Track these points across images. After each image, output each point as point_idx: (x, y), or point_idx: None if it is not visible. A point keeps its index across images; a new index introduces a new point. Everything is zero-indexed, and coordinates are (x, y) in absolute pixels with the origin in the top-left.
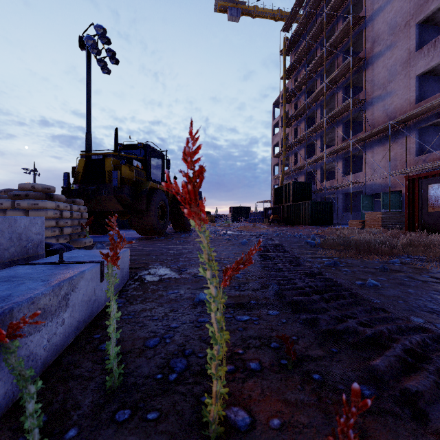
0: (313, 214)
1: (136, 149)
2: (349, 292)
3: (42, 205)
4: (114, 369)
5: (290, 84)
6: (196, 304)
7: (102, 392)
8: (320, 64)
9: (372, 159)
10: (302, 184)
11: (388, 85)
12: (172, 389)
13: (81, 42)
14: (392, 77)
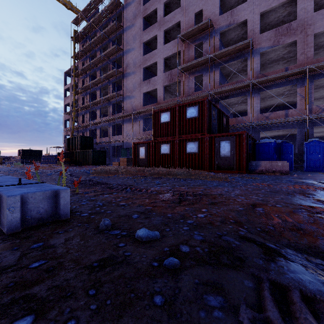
0: (94, 158)
1: None
2: (92, 180)
3: None
4: None
5: (79, 65)
6: None
7: None
8: (99, 62)
9: (126, 129)
10: (87, 138)
11: (133, 92)
12: None
13: None
14: (135, 89)
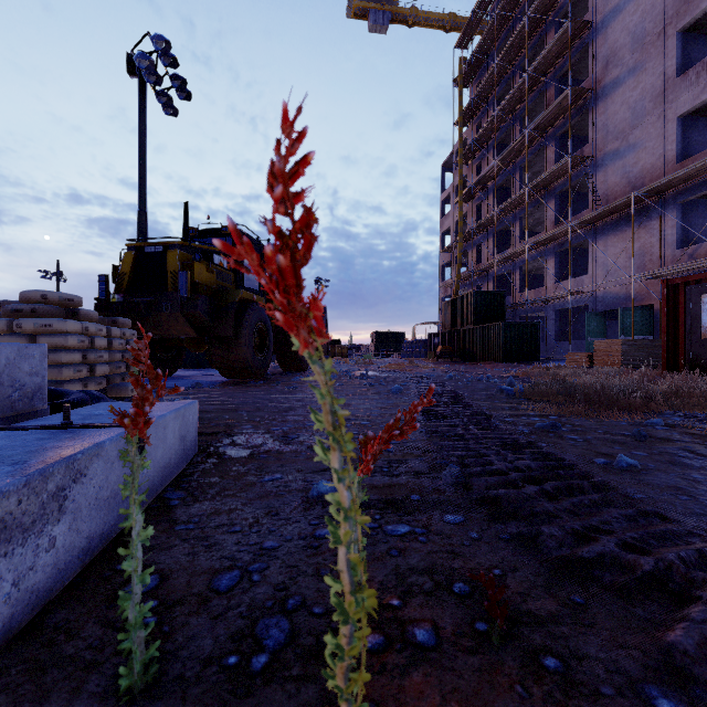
0: (507, 343)
1: (219, 237)
2: (590, 480)
3: (59, 327)
4: (136, 651)
5: (470, 134)
6: (312, 501)
7: (111, 701)
8: (518, 100)
9: (605, 253)
10: (489, 295)
11: (631, 133)
12: (257, 693)
13: (130, 63)
14: (638, 119)
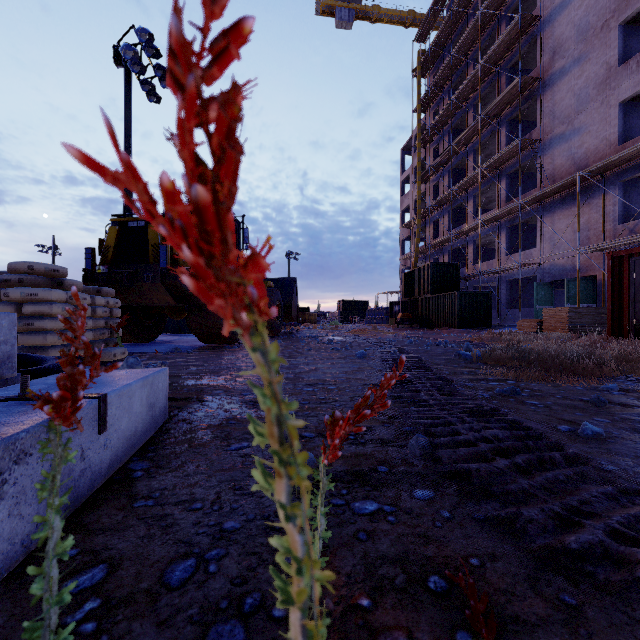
0: (462, 311)
1: None
2: (561, 452)
3: (44, 296)
4: None
5: (427, 120)
6: None
7: None
8: (472, 88)
9: (552, 228)
10: (445, 267)
11: (576, 118)
12: None
13: (117, 54)
14: (582, 105)
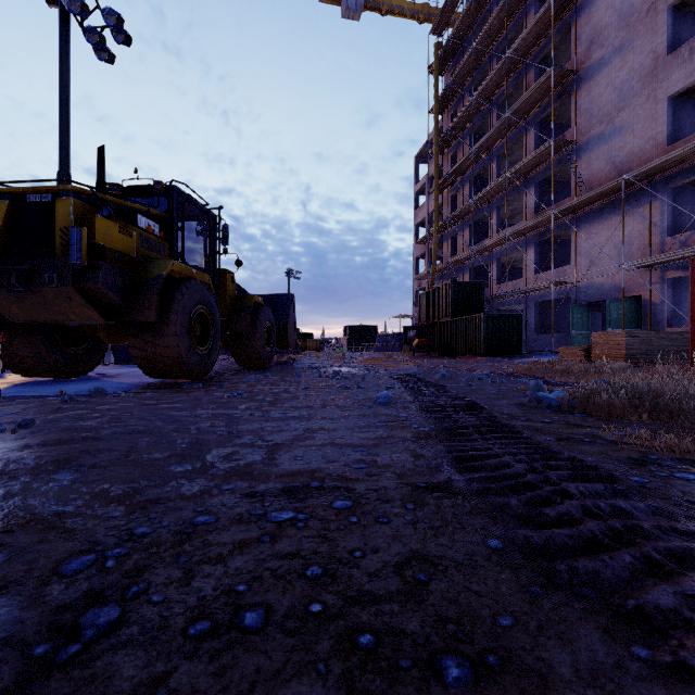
0: (488, 336)
1: (150, 196)
2: None
3: None
4: None
5: (445, 123)
6: None
7: None
8: (496, 85)
9: (589, 242)
10: (467, 286)
11: (617, 116)
12: None
13: None
14: (625, 101)
